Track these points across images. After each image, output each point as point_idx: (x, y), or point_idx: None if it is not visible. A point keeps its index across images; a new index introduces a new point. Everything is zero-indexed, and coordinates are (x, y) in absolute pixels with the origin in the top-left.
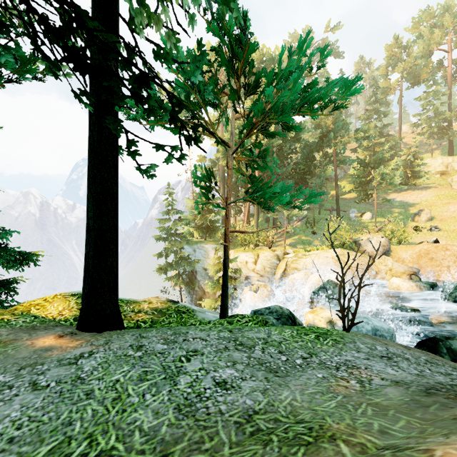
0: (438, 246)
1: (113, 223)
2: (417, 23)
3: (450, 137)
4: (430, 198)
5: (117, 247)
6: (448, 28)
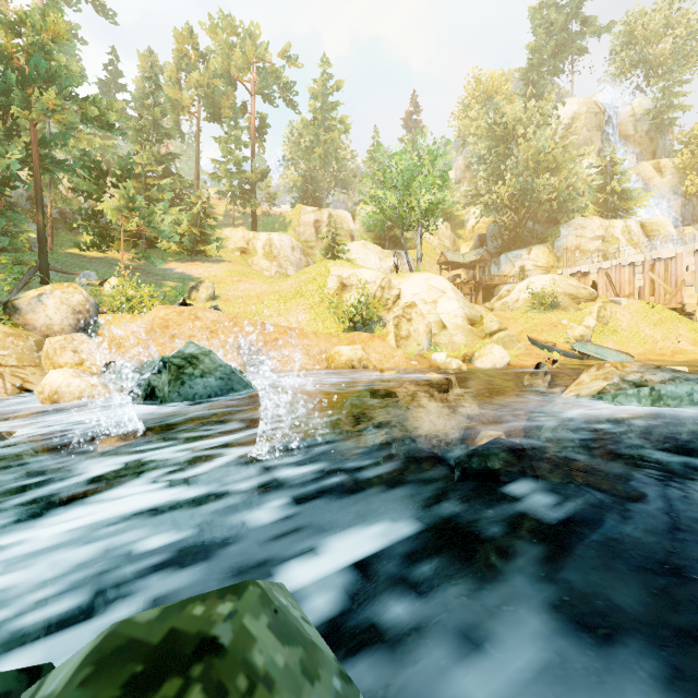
0: (184, 312)
1: None
2: (217, 26)
3: (252, 206)
4: (221, 274)
5: None
6: (251, 60)
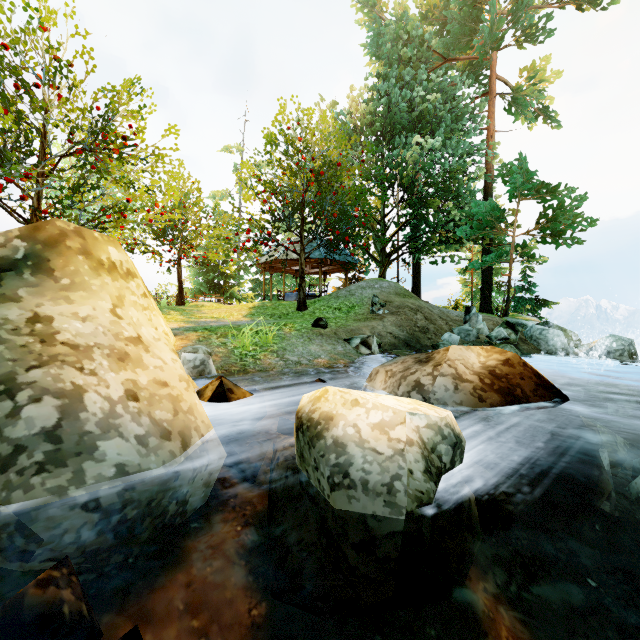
0: None
1: (485, 279)
2: None
3: None
4: None
5: (488, 287)
6: None
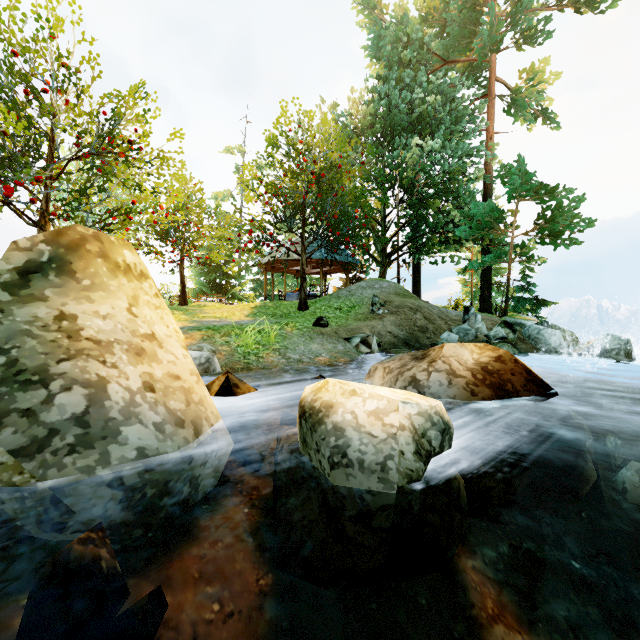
0: None
1: (484, 279)
2: None
3: None
4: None
5: (488, 287)
6: None
